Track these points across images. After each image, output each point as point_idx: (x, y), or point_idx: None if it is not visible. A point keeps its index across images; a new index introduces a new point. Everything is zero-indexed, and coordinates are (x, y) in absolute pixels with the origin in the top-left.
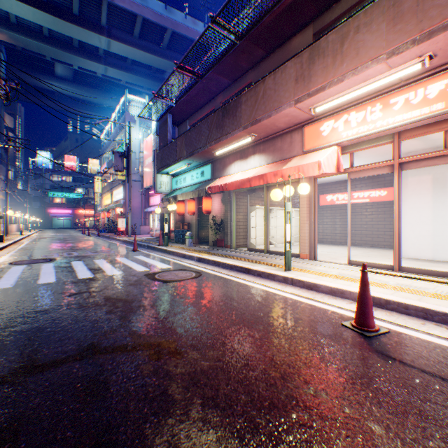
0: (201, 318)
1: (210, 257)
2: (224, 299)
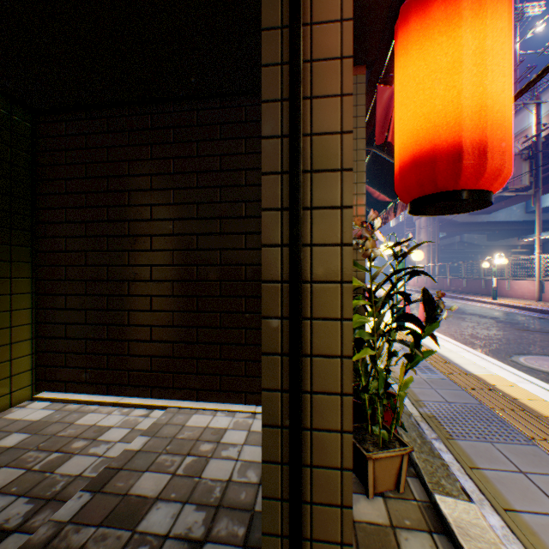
0: (504, 332)
1: (483, 365)
2: (484, 335)
